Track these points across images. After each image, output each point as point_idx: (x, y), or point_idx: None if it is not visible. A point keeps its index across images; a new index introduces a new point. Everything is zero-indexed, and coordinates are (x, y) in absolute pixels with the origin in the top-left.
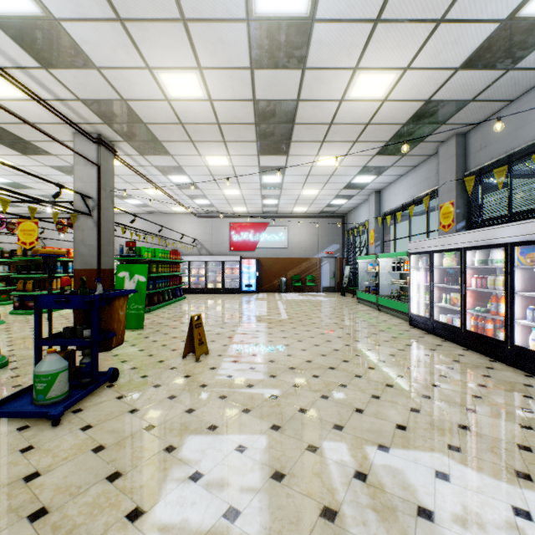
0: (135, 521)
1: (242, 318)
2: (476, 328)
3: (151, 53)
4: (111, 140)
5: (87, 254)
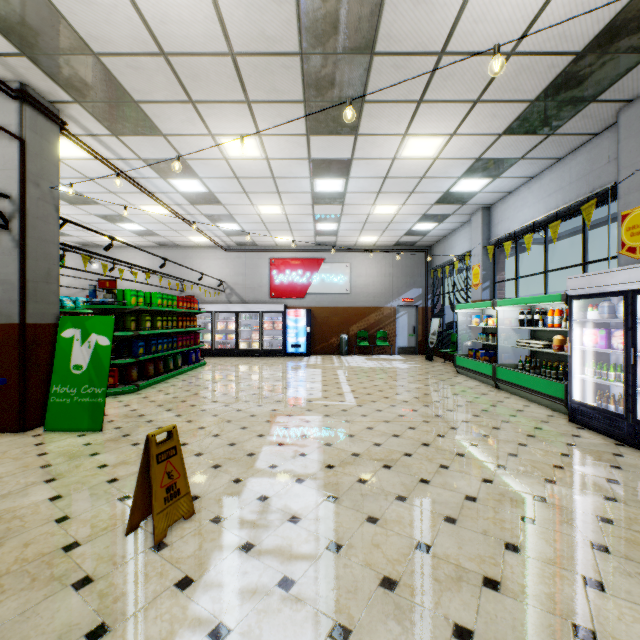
0: None
1: (282, 403)
2: None
3: None
4: (51, 98)
5: (1, 297)
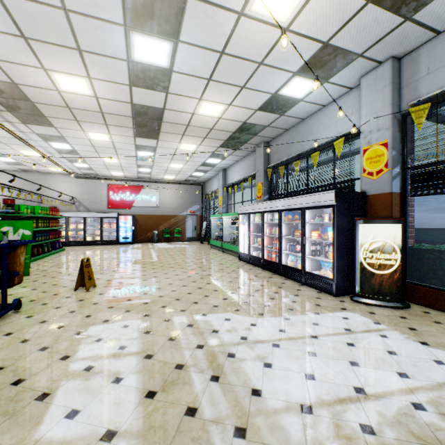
0: (66, 359)
1: (121, 262)
2: (268, 257)
3: (49, 61)
4: None
5: None
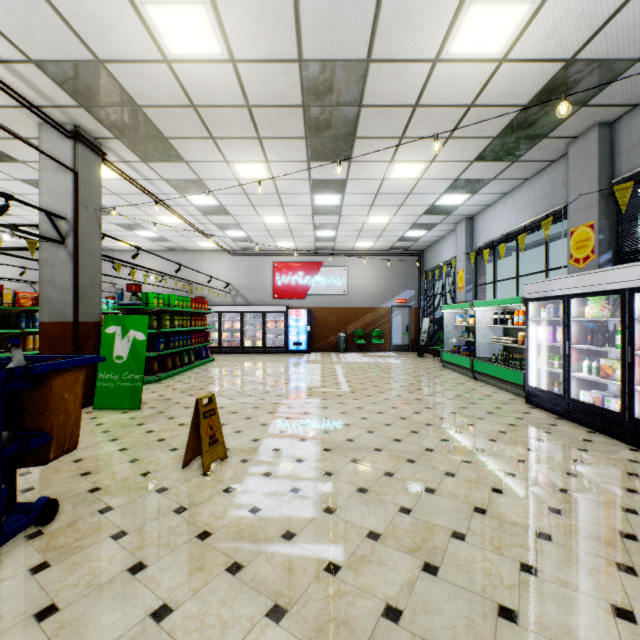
0: None
1: (286, 390)
2: None
3: None
4: (96, 135)
5: (58, 300)
